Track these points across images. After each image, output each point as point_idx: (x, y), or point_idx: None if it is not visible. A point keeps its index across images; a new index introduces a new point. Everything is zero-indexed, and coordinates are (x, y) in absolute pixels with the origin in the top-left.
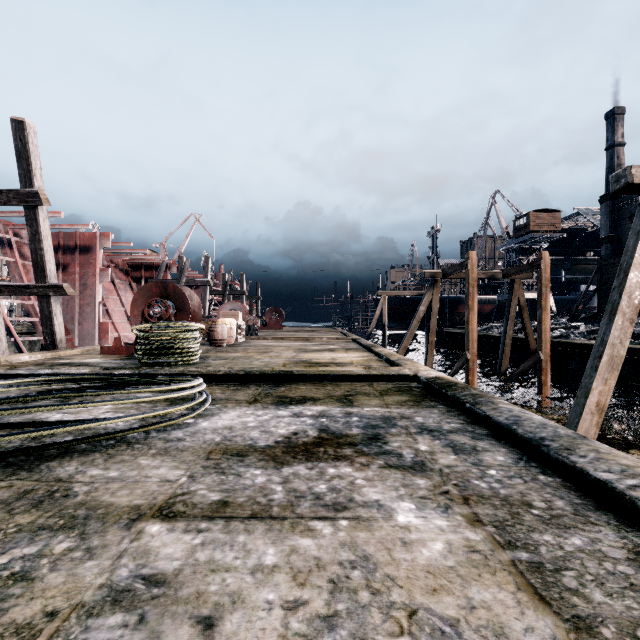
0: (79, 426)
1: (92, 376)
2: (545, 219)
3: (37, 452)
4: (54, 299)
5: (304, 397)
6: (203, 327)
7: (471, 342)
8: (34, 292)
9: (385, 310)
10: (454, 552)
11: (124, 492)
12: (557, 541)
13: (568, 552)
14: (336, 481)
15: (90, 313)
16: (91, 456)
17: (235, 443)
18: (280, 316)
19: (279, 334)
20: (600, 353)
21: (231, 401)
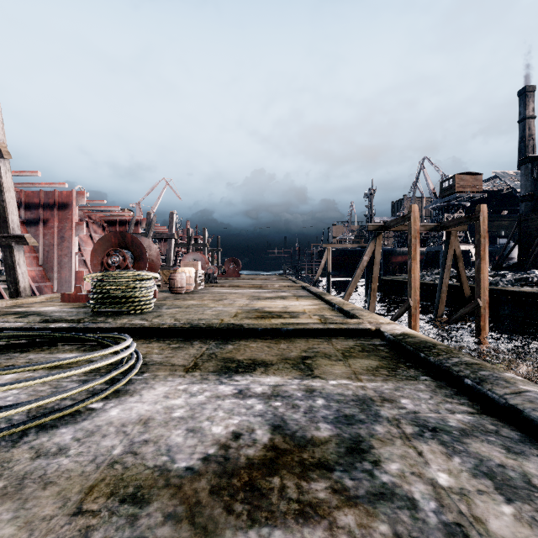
0: None
1: (12, 333)
2: (468, 181)
3: None
4: (17, 249)
5: (254, 360)
6: (157, 276)
7: (413, 289)
8: None
9: (329, 260)
10: None
11: None
12: None
13: None
14: None
15: (67, 263)
16: None
17: (140, 462)
18: (237, 265)
19: (236, 281)
20: None
21: (165, 367)
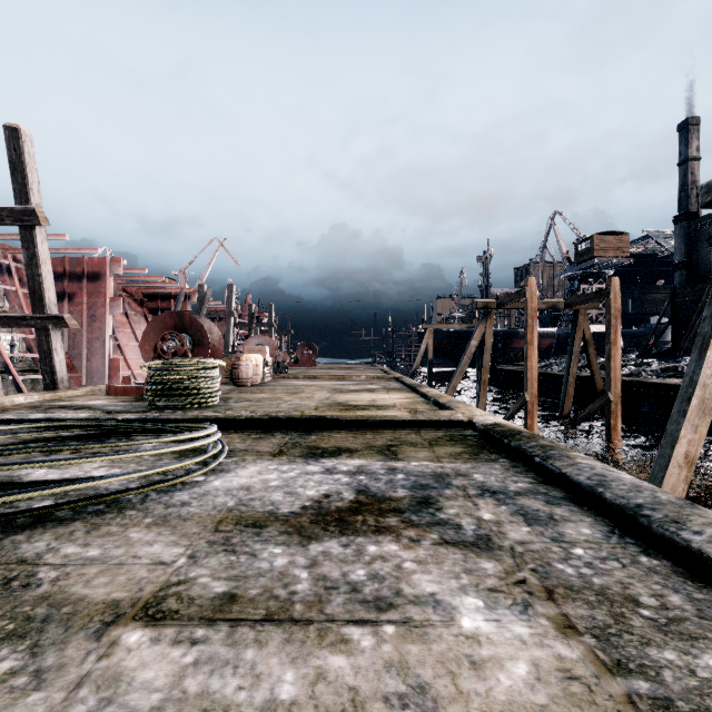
0: (55, 489)
1: (88, 422)
2: (611, 243)
3: (2, 522)
4: (54, 332)
5: (339, 448)
6: (223, 364)
7: (530, 381)
8: (31, 324)
9: (431, 345)
10: (544, 680)
11: (102, 580)
12: (684, 661)
13: (704, 680)
14: (378, 564)
15: (99, 348)
16: (70, 527)
17: (252, 509)
18: (313, 352)
19: (312, 372)
20: (689, 395)
21: (251, 453)
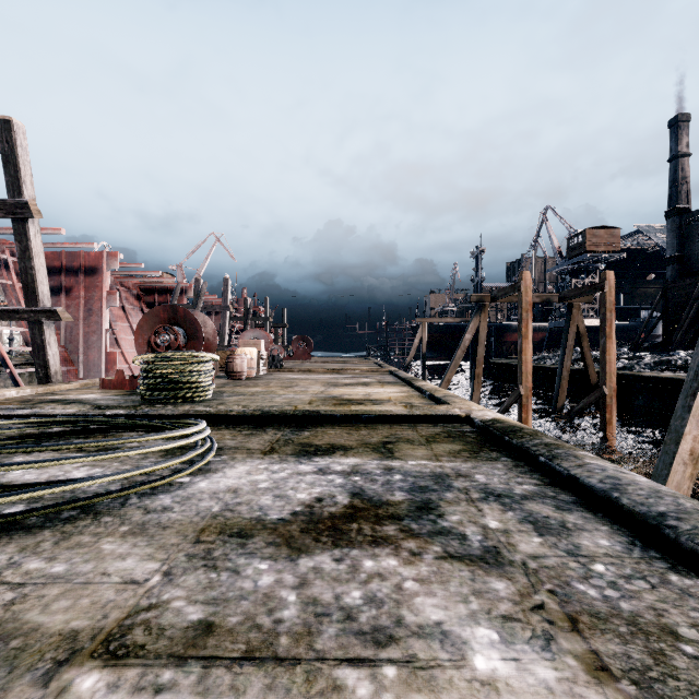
0: (21, 495)
1: (74, 418)
2: (602, 237)
3: None
4: (47, 325)
5: (332, 445)
6: (216, 358)
7: (525, 375)
8: (24, 317)
9: (425, 338)
10: None
11: (63, 604)
12: None
13: None
14: (375, 584)
15: (96, 342)
16: (38, 536)
17: (238, 515)
18: (308, 345)
19: (307, 365)
20: (694, 390)
21: (241, 450)
